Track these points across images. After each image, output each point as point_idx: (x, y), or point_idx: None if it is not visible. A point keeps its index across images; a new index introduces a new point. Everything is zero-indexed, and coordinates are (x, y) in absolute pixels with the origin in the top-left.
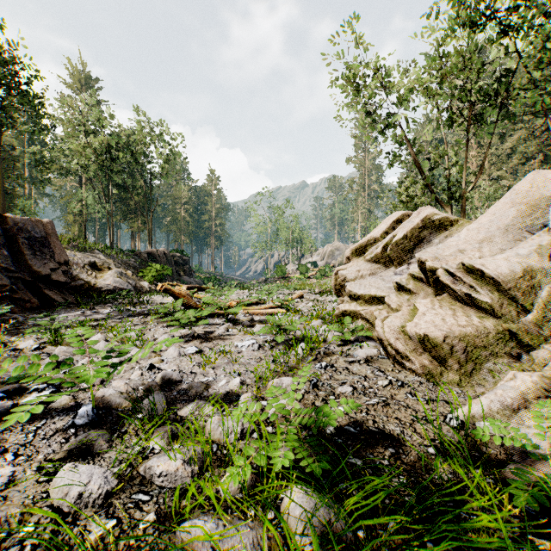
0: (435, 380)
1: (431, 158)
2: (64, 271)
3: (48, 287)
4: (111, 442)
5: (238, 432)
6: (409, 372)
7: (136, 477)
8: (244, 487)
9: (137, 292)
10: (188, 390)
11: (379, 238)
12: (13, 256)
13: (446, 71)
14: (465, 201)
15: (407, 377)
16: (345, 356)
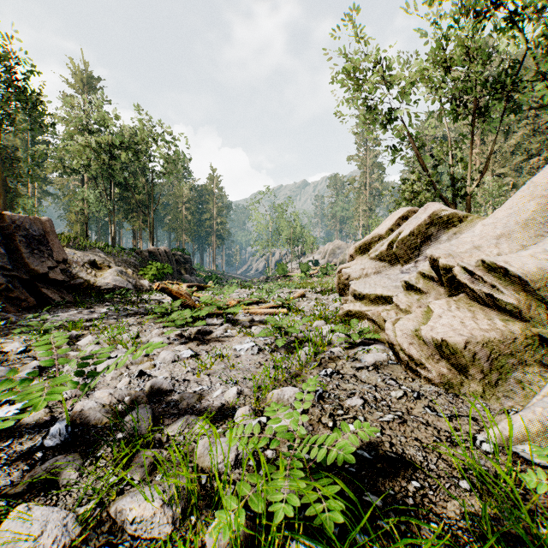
0: (454, 391)
1: (435, 155)
2: (62, 270)
3: (46, 286)
4: (83, 469)
5: (232, 459)
6: (424, 381)
7: (105, 521)
8: (236, 546)
9: (137, 290)
10: (179, 401)
11: (384, 235)
12: (10, 254)
13: (451, 65)
14: (470, 197)
15: (422, 387)
16: (352, 362)
